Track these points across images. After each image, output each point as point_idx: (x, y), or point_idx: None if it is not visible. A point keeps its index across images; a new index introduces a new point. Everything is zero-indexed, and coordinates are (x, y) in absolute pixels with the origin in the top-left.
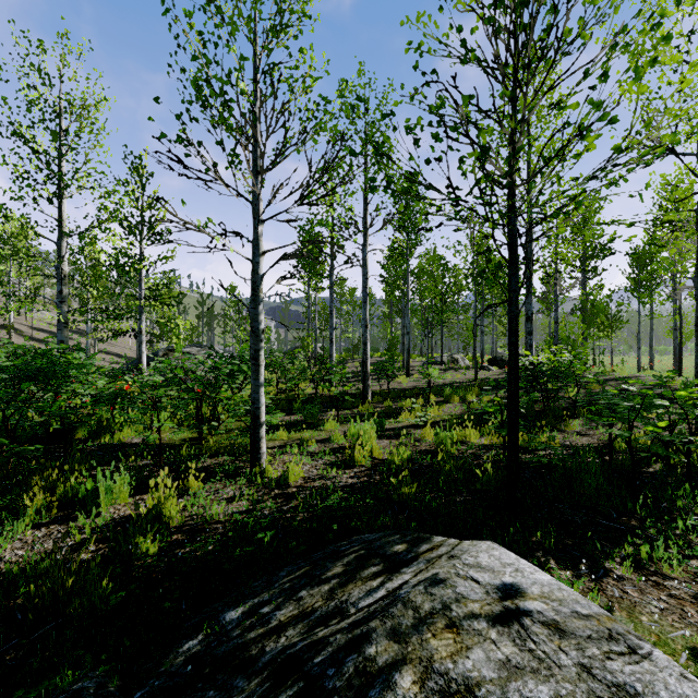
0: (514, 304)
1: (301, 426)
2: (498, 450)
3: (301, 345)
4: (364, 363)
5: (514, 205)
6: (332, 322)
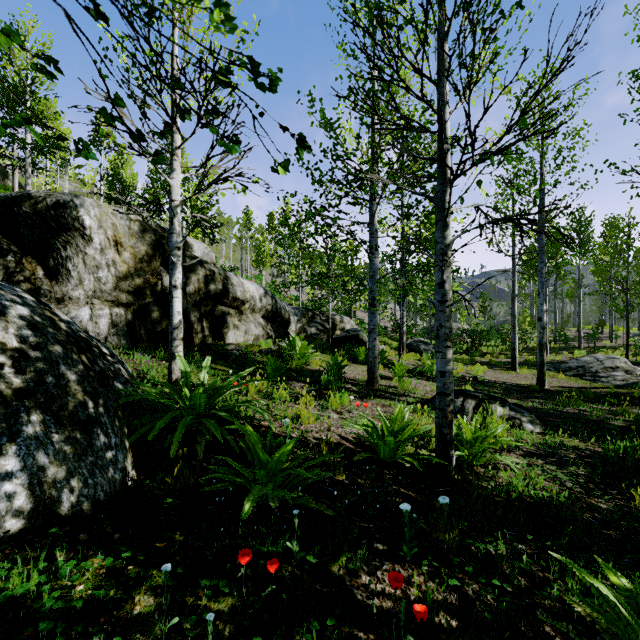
0: (627, 317)
1: (551, 353)
2: (637, 360)
3: (509, 319)
4: (579, 332)
5: (627, 294)
6: (555, 310)
